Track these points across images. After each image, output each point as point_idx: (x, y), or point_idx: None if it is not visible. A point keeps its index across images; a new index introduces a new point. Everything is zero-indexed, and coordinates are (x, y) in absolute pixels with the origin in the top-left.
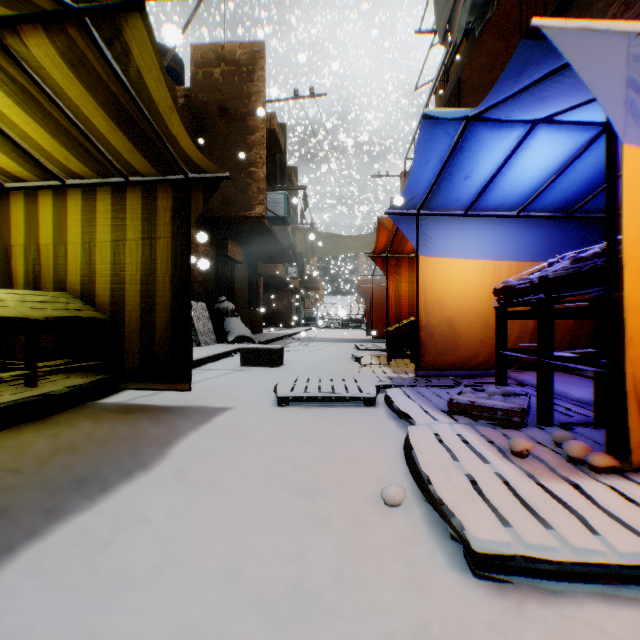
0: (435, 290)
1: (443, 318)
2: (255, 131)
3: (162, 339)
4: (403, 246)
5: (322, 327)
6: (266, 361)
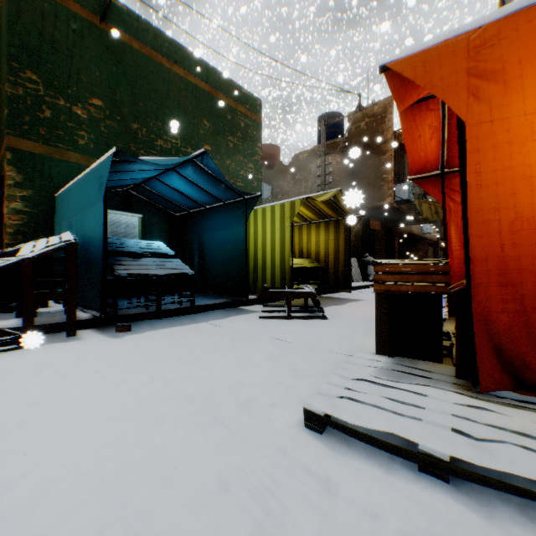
0: None
1: None
2: (386, 152)
3: (341, 274)
4: None
5: None
6: None
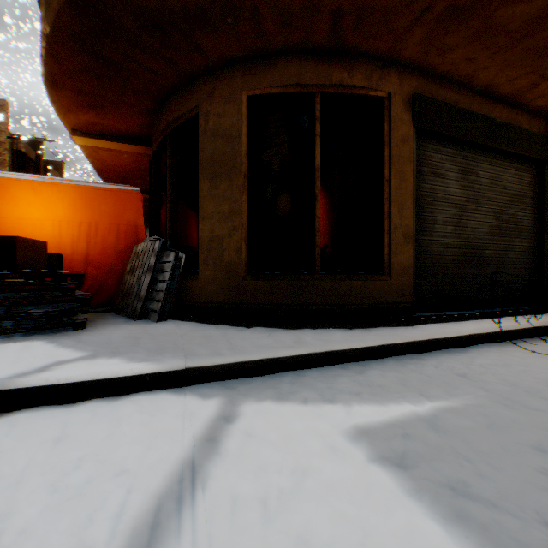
0: None
1: None
2: (0, 155)
3: None
4: None
5: None
6: None
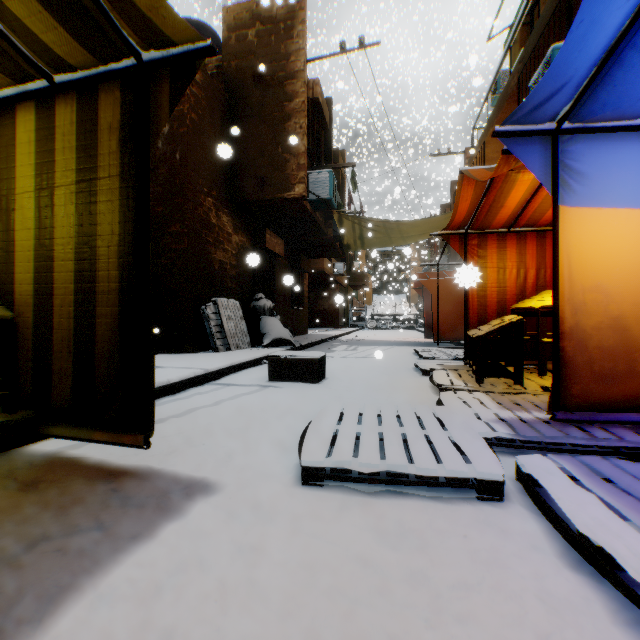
0: (588, 266)
1: (604, 316)
2: (294, 97)
3: (106, 353)
4: (492, 216)
5: (371, 327)
6: (301, 375)
